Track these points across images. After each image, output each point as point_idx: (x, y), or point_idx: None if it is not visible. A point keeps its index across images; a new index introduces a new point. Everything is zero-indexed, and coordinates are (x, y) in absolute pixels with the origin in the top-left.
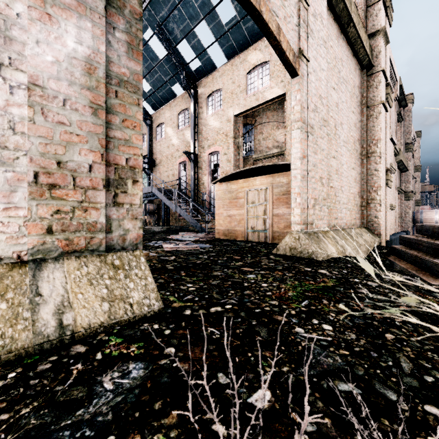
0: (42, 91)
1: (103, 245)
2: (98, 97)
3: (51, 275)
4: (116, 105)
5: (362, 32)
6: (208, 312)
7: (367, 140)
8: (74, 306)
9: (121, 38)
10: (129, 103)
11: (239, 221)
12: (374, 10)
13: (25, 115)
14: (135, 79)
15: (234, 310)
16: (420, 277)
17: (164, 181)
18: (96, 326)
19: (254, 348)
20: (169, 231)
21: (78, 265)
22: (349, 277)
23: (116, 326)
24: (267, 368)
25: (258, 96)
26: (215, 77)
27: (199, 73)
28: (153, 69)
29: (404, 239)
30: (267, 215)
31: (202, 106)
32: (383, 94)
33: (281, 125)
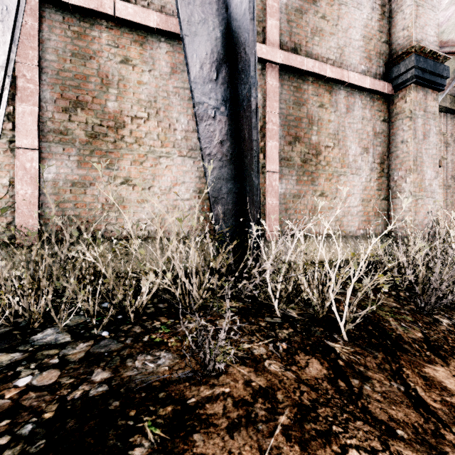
0: None
1: None
2: None
3: None
4: None
5: None
6: None
7: None
8: None
9: None
10: None
11: None
12: None
13: None
14: None
15: None
16: None
17: None
18: None
19: None
20: None
21: None
22: None
23: None
24: None
25: None
26: None
27: None
28: None
29: None
30: None
31: None
32: None
33: None
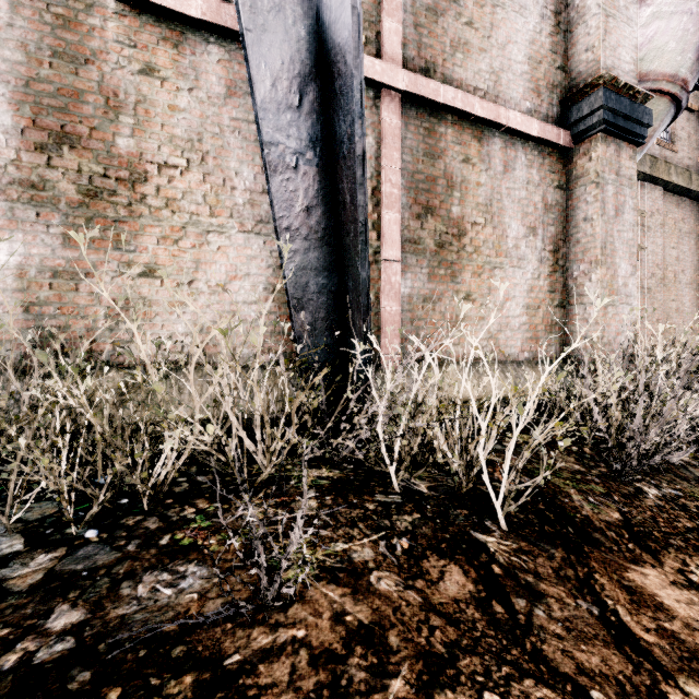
0: None
1: None
2: None
3: None
4: None
5: None
6: None
7: None
8: None
9: None
10: None
11: None
12: None
13: None
14: None
15: None
16: None
17: None
18: None
19: None
20: None
21: None
22: None
23: None
24: None
25: None
26: None
27: None
28: None
29: None
30: None
31: None
32: None
33: None
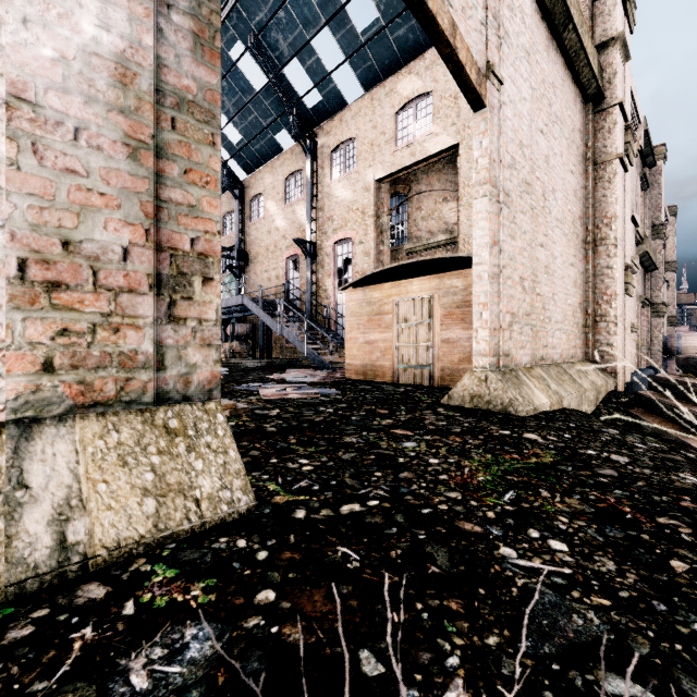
0: (33, 111)
1: (150, 392)
2: (139, 128)
3: (48, 448)
4: (174, 143)
5: (587, 40)
6: (336, 514)
7: (594, 218)
8: (90, 507)
9: (182, 25)
10: (196, 141)
11: (385, 351)
12: (606, 5)
13: (0, 154)
14: (207, 100)
15: (385, 510)
16: (690, 445)
17: (264, 287)
18: (130, 545)
19: (426, 592)
20: (271, 367)
21: (101, 430)
22: (577, 446)
23: (168, 543)
24: (456, 639)
25: (414, 148)
26: (345, 120)
27: (319, 112)
28: (246, 107)
29: (657, 381)
30: (431, 341)
31: (324, 166)
32: (620, 142)
33: (452, 196)
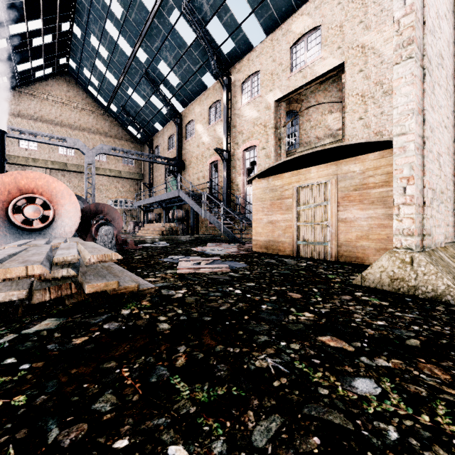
0: None
1: None
2: None
3: None
4: None
5: None
6: None
7: None
8: None
9: None
10: None
11: (285, 230)
12: None
13: None
14: None
15: None
16: None
17: (194, 184)
18: None
19: None
20: (198, 241)
21: None
22: None
23: None
24: None
25: (305, 72)
26: (251, 59)
27: (232, 56)
28: (182, 58)
29: None
30: (328, 221)
31: (236, 95)
32: None
33: (335, 108)
